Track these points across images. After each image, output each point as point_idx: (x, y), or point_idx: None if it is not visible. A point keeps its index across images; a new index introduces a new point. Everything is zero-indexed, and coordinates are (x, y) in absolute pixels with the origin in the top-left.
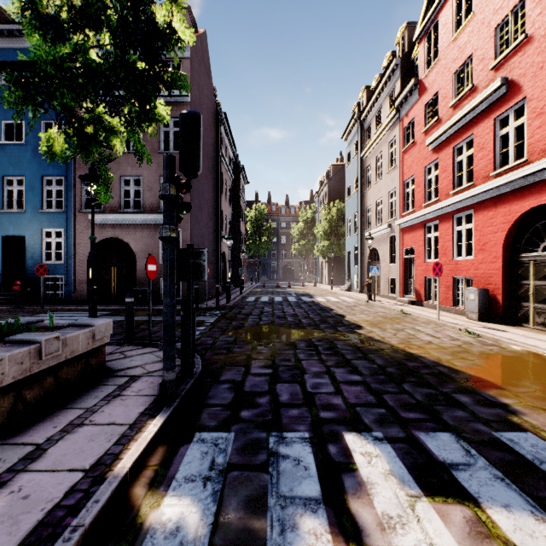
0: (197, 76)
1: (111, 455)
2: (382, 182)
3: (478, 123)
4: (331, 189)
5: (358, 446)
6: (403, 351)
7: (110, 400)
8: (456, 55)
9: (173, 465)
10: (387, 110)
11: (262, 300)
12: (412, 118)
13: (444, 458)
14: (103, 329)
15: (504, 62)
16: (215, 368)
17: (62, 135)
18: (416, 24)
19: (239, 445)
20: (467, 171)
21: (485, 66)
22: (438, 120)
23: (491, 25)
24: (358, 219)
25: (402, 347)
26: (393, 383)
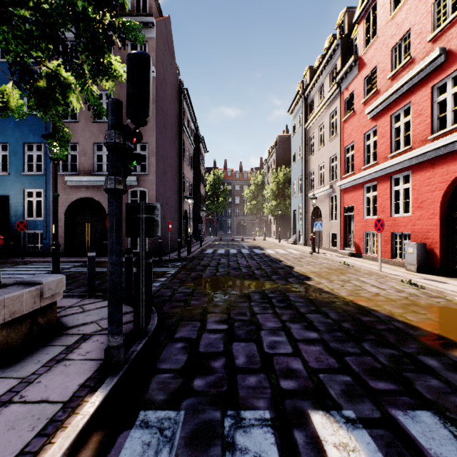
0: (162, 55)
1: (27, 454)
2: (324, 148)
3: (415, 91)
4: (278, 157)
5: (329, 433)
6: (353, 303)
7: (52, 366)
8: (394, 31)
9: None
10: (329, 85)
11: (219, 252)
12: (352, 91)
13: (437, 454)
14: (54, 286)
15: (442, 34)
16: (171, 323)
17: (17, 90)
18: (355, 9)
19: (188, 432)
20: (404, 136)
21: (422, 39)
22: (376, 91)
23: (429, 1)
24: (303, 182)
25: (352, 299)
26: (352, 341)
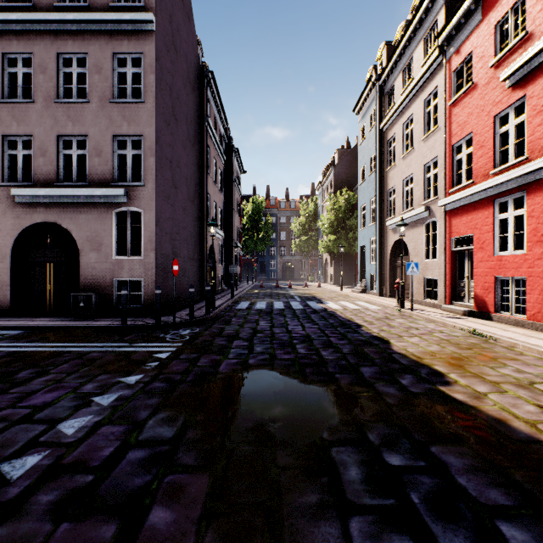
0: (168, 3)
1: None
2: (413, 153)
3: None
4: (337, 177)
5: None
6: None
7: None
8: None
9: None
10: (422, 57)
11: (257, 307)
12: (468, 52)
13: None
14: None
15: None
16: None
17: None
18: None
19: None
20: None
21: None
22: (524, 37)
23: None
24: (377, 205)
25: None
26: None
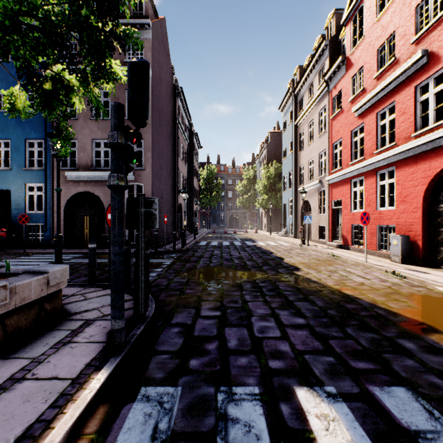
0: (157, 55)
1: (43, 422)
2: (313, 145)
3: (399, 91)
4: (269, 152)
5: (312, 406)
6: (339, 292)
7: (59, 348)
8: (380, 33)
9: (111, 433)
10: (318, 84)
11: (212, 244)
12: (340, 89)
13: (408, 423)
14: (59, 275)
15: (424, 36)
16: (167, 310)
17: (24, 92)
18: (343, 11)
19: (185, 404)
20: (389, 133)
21: (406, 41)
22: (363, 90)
23: (412, 4)
24: (293, 176)
25: (338, 288)
26: (336, 327)
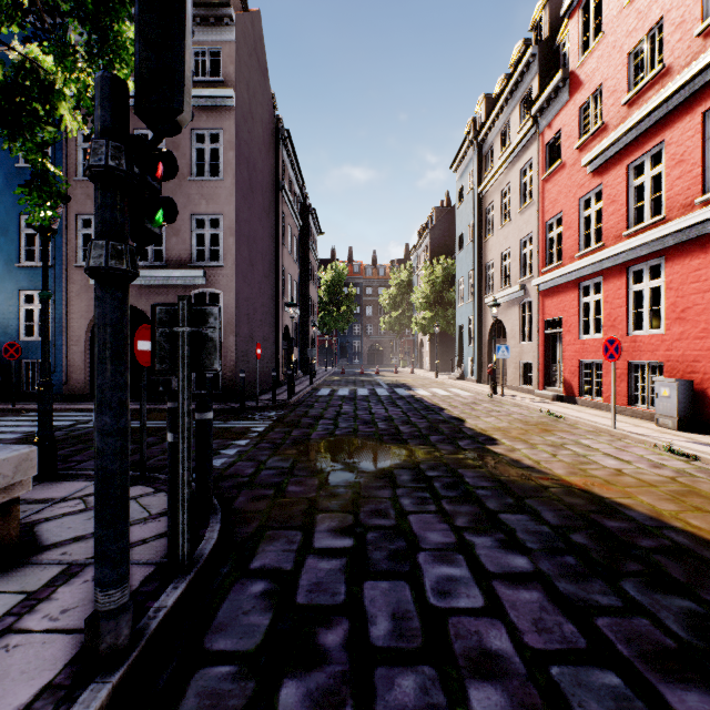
0: (246, 71)
1: None
2: (511, 225)
3: (672, 123)
4: (434, 241)
5: None
6: (582, 490)
7: None
8: (634, 24)
9: None
10: (519, 122)
11: (340, 394)
12: (558, 129)
13: None
14: (9, 470)
15: None
16: (246, 533)
17: None
18: None
19: None
20: (651, 199)
21: (685, 34)
22: (601, 127)
23: None
24: (475, 280)
25: (577, 483)
26: (600, 579)
